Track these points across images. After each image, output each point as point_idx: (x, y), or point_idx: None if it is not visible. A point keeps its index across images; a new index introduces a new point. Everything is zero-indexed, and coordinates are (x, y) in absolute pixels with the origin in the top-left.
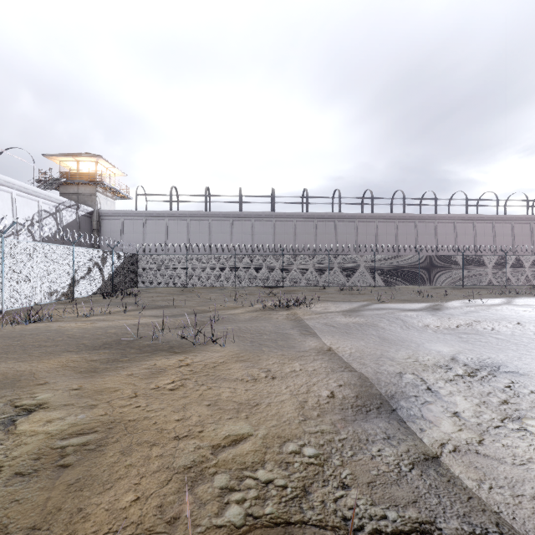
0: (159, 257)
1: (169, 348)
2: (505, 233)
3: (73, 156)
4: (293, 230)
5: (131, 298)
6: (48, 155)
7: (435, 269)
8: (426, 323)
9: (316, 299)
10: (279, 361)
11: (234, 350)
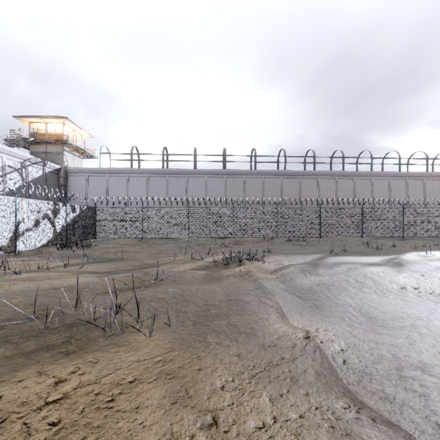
0: (116, 209)
1: (64, 341)
2: (434, 189)
3: (42, 118)
4: (243, 185)
5: (86, 249)
6: (18, 116)
7: (378, 221)
8: (400, 282)
9: (267, 251)
10: (233, 379)
11: (163, 345)
